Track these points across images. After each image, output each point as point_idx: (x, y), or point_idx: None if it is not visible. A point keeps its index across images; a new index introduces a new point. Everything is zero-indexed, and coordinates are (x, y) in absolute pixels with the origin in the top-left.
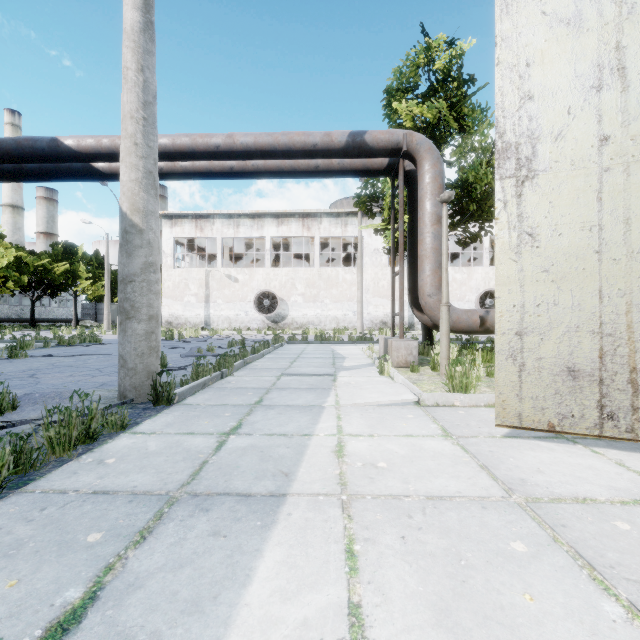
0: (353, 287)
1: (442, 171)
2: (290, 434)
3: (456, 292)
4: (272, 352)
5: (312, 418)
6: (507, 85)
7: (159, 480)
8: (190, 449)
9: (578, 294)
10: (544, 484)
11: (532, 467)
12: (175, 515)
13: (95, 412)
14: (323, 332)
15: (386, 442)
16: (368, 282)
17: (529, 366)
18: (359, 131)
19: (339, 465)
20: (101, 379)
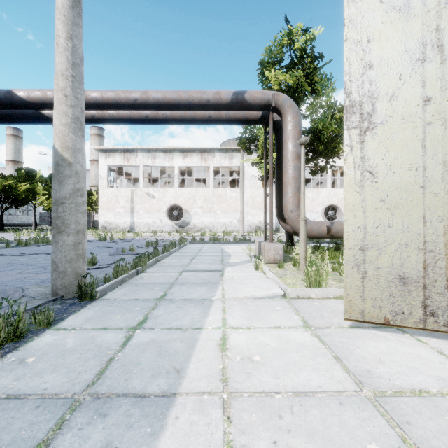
0: (237, 202)
1: (300, 121)
2: (185, 328)
3: (308, 206)
4: (178, 251)
5: (203, 311)
6: (353, 56)
7: (68, 381)
8: (101, 345)
9: (407, 219)
10: (386, 376)
11: (375, 358)
12: (75, 423)
13: (22, 315)
14: (216, 234)
15: (260, 334)
16: (247, 198)
17: (370, 274)
18: (240, 91)
19: (222, 360)
20: (43, 276)
